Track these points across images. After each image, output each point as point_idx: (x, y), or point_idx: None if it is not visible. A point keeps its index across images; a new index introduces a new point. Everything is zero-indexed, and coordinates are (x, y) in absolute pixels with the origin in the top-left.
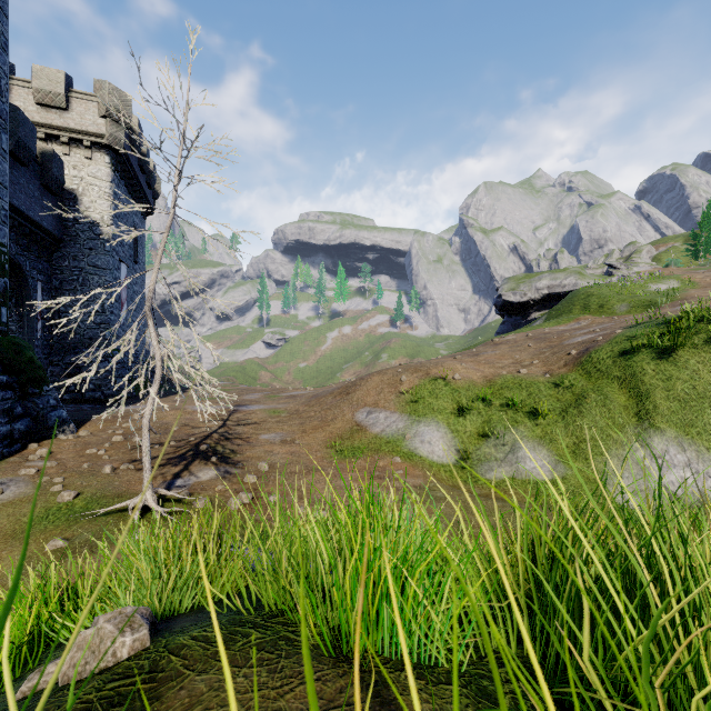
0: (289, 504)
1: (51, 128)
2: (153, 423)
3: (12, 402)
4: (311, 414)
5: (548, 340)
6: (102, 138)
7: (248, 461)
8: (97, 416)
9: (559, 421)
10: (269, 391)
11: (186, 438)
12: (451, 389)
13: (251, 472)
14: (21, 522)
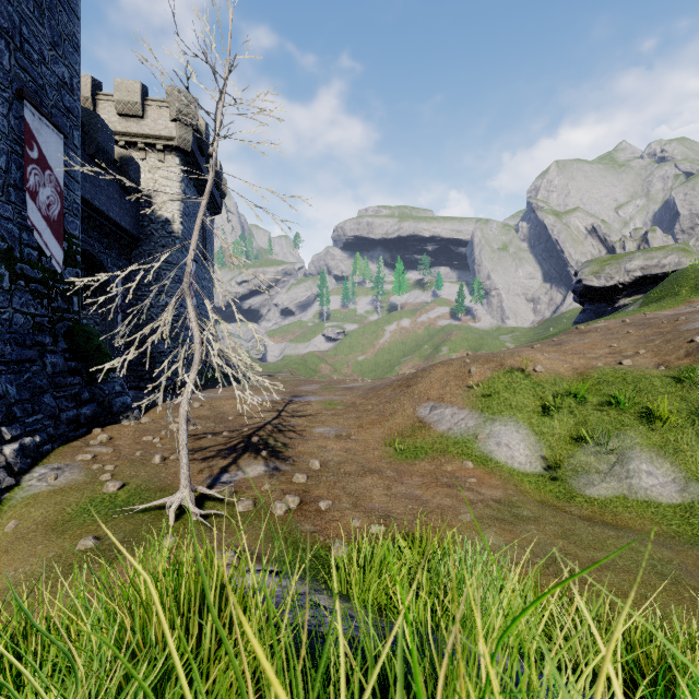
0: (341, 513)
1: (130, 136)
2: (211, 412)
3: (80, 388)
4: (368, 408)
5: (655, 326)
6: (173, 141)
7: (299, 457)
8: (137, 403)
9: (686, 426)
10: (326, 382)
11: (239, 428)
12: (532, 383)
13: (301, 470)
14: (65, 512)
